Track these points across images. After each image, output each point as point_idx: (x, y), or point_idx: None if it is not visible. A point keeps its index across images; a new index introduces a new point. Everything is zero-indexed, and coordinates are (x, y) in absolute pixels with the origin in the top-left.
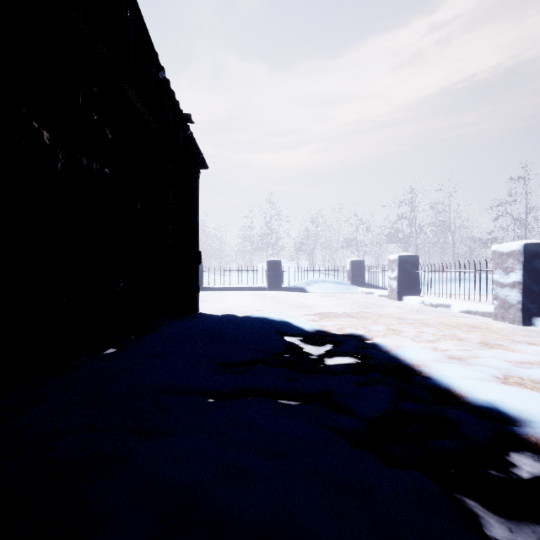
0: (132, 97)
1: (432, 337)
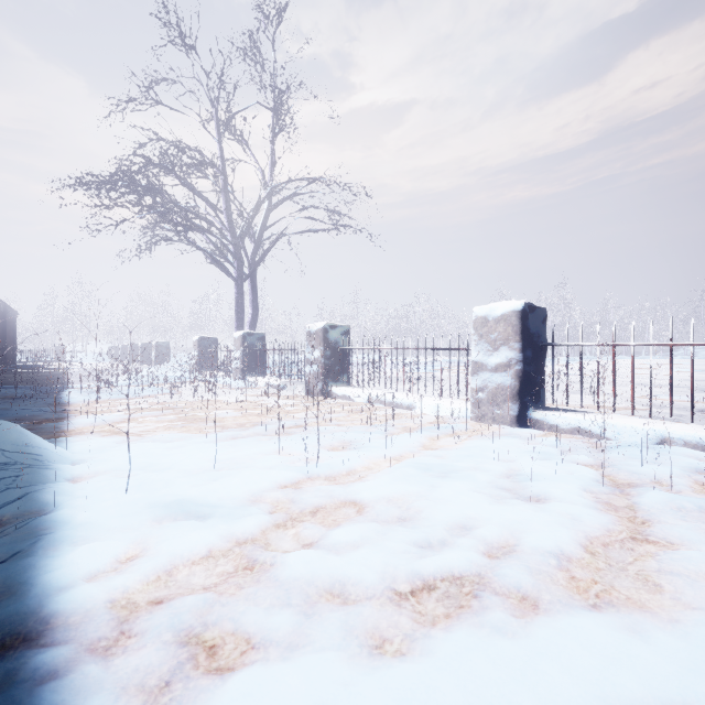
0: None
1: None
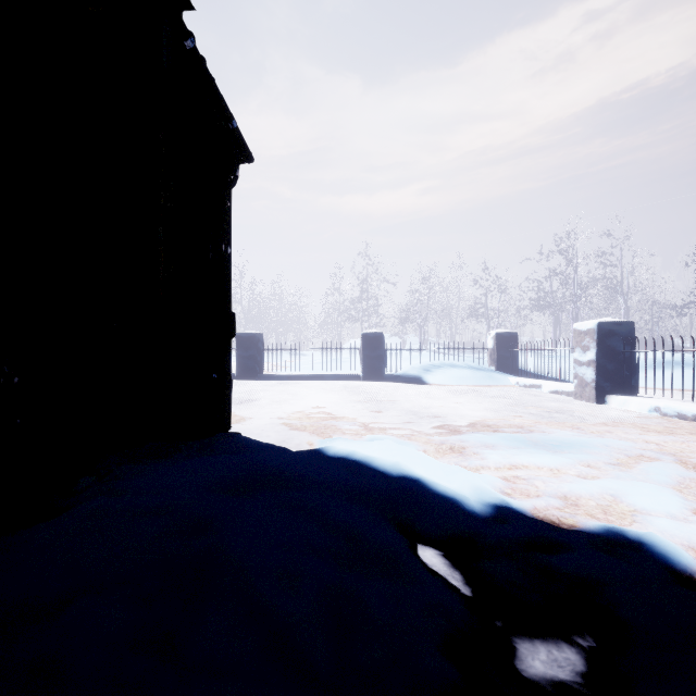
0: None
1: None
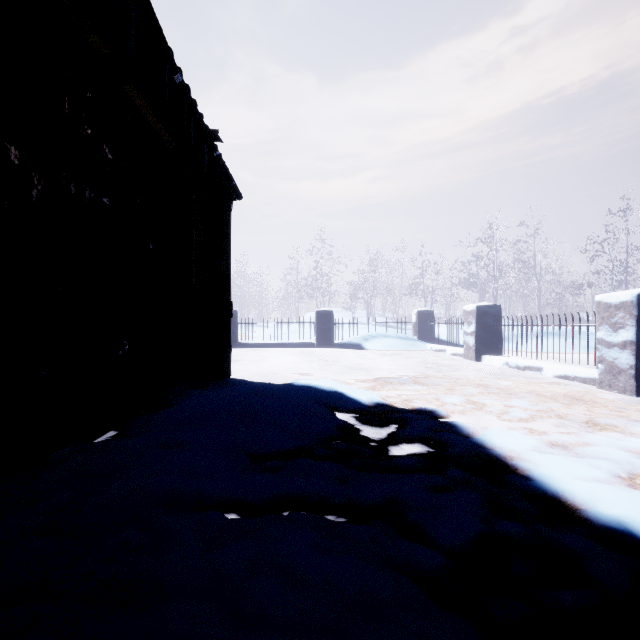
0: (142, 107)
1: (524, 414)
